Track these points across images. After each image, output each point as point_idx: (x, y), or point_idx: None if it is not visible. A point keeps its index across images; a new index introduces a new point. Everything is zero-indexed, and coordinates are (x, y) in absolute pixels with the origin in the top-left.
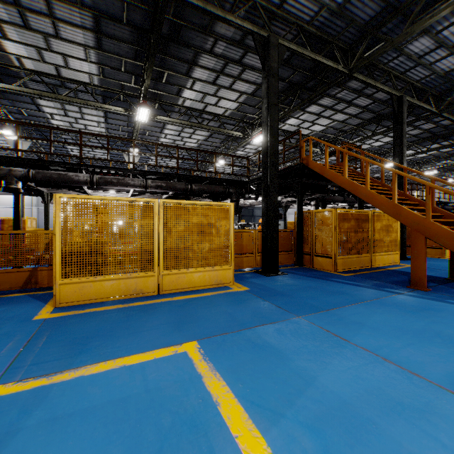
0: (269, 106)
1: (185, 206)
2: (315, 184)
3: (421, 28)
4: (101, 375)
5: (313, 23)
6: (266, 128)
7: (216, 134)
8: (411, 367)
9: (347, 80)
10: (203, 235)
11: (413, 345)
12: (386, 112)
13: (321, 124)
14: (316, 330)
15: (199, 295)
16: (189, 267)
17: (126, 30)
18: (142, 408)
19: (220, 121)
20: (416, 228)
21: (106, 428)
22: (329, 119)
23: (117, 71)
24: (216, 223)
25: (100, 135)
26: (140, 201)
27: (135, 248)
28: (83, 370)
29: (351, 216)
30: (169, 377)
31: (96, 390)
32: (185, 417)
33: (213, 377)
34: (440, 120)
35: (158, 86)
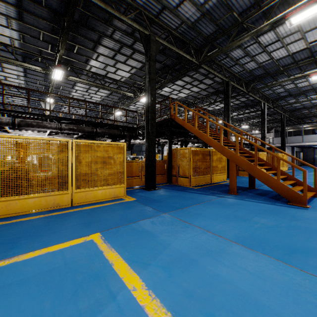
0: (150, 80)
1: (92, 144)
2: (179, 131)
3: (236, 45)
4: (31, 259)
5: (178, 30)
6: (148, 94)
7: (114, 93)
8: (219, 233)
9: (199, 68)
10: (105, 164)
11: (223, 222)
12: (221, 89)
13: (184, 93)
14: (174, 220)
15: (102, 205)
16: (95, 186)
17: (44, 11)
18: (63, 273)
19: (117, 84)
20: (232, 159)
21: (38, 287)
22: (189, 90)
23: (36, 39)
24: (113, 156)
25: (21, 88)
26: (57, 141)
27: (53, 174)
28: (16, 258)
29: (199, 152)
30: (81, 255)
31: (28, 268)
32: (92, 274)
33: (110, 251)
34: (249, 96)
35: (70, 54)
